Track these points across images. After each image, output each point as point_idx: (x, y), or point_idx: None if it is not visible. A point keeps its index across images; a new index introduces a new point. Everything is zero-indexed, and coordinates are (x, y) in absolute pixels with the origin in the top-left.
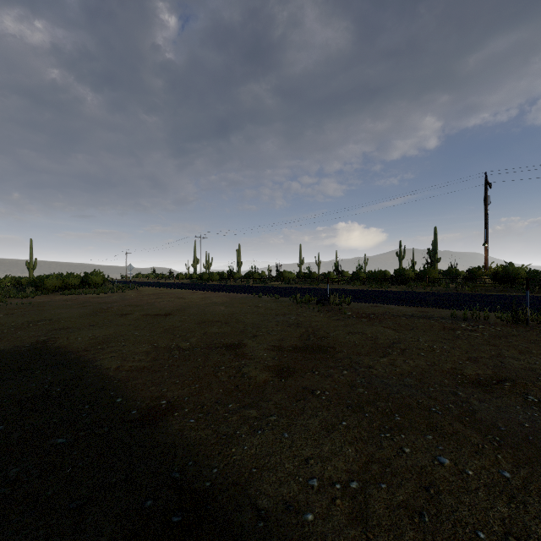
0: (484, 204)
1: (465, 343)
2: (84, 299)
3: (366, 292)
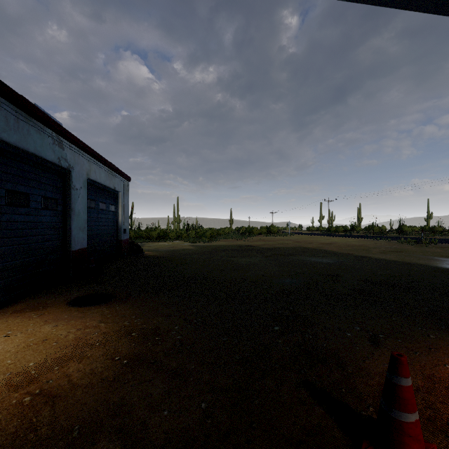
0: None
1: None
2: (278, 238)
3: None
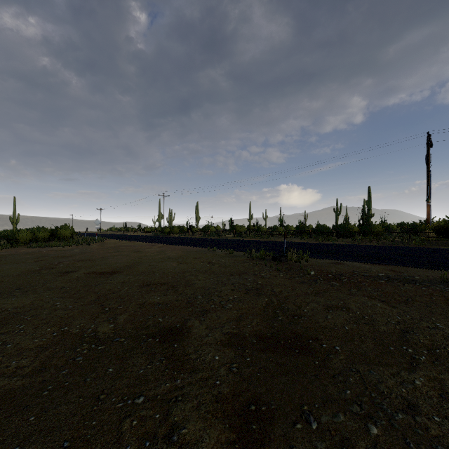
0: (427, 162)
1: None
2: (46, 252)
3: (316, 245)
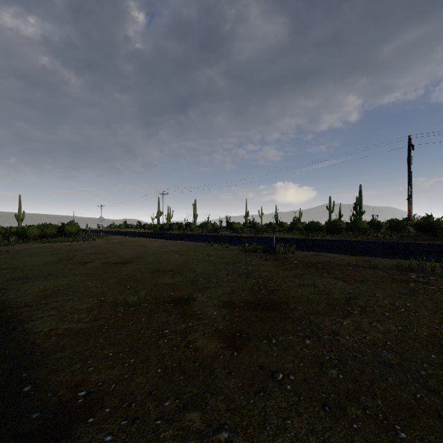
0: (408, 164)
1: (427, 299)
2: (57, 247)
3: (305, 240)
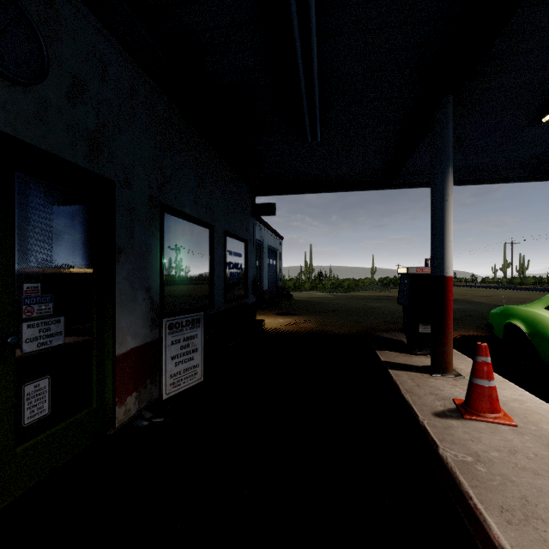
0: None
1: None
2: None
3: None
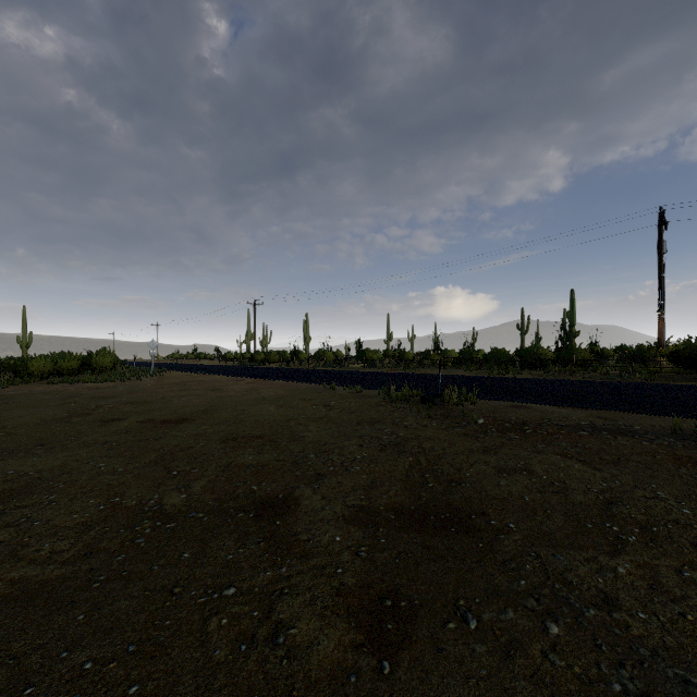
0: (659, 253)
1: None
2: (75, 391)
3: (489, 380)
